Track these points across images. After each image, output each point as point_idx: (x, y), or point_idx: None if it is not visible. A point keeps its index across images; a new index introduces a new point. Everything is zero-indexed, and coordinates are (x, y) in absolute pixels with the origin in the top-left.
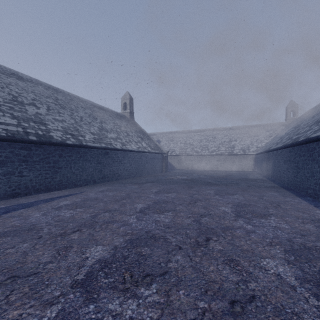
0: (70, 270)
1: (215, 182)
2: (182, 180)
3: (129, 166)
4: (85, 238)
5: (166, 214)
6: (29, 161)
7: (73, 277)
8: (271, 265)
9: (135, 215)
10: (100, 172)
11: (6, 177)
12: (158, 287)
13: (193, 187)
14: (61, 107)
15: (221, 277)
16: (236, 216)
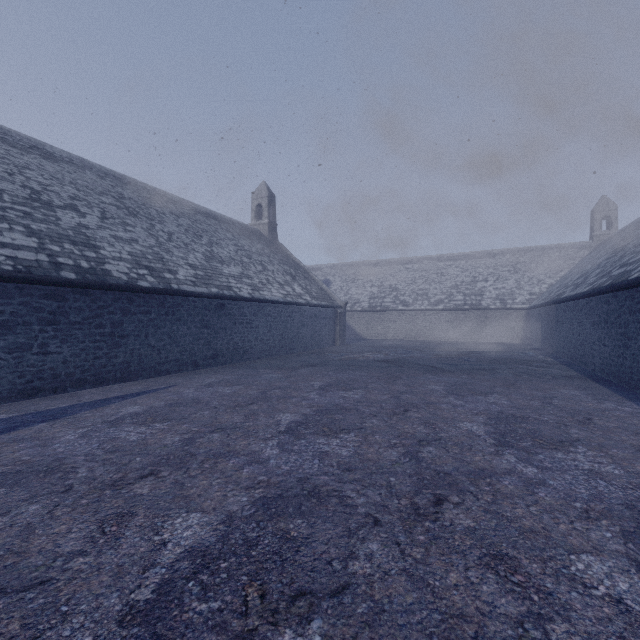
0: (122, 575)
1: (445, 366)
2: (376, 362)
3: (267, 332)
4: (164, 492)
5: (344, 438)
6: (61, 323)
7: (126, 595)
8: (597, 572)
9: (277, 440)
10: (208, 345)
11: (13, 356)
12: (325, 630)
13: (400, 377)
14: (130, 213)
15: (478, 603)
16: (498, 443)
